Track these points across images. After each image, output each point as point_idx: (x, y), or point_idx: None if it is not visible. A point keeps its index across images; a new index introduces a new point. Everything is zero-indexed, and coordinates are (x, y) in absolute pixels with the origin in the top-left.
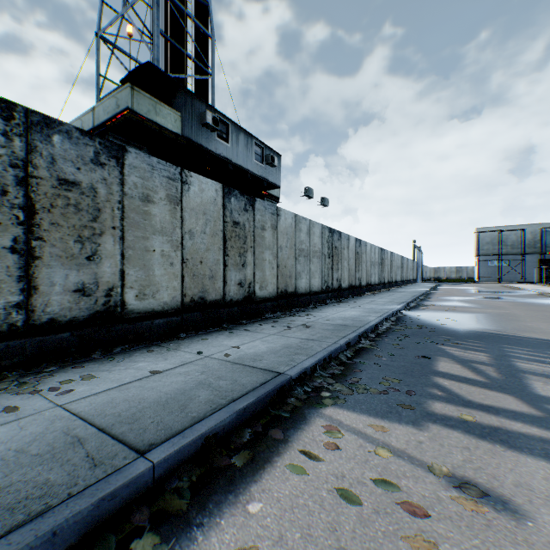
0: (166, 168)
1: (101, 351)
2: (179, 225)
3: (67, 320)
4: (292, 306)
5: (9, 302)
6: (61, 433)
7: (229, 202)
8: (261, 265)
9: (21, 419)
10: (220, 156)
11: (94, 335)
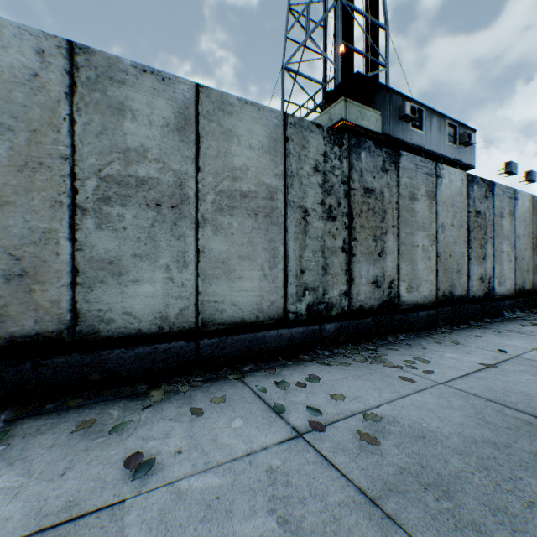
0: (424, 164)
1: (390, 337)
2: (433, 219)
3: (367, 307)
4: (529, 306)
5: (340, 291)
6: (494, 411)
7: (470, 190)
8: (498, 258)
9: (427, 390)
10: (414, 146)
11: (382, 322)
